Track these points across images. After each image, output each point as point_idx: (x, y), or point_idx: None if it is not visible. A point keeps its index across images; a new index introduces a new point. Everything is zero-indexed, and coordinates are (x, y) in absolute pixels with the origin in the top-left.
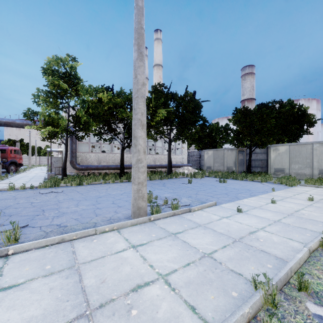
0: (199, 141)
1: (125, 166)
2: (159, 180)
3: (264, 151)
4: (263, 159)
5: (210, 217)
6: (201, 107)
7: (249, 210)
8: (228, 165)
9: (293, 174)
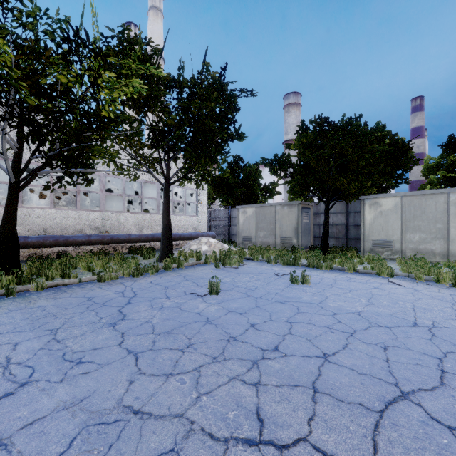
0: (227, 193)
1: (53, 240)
2: (127, 279)
3: (341, 209)
4: (340, 223)
5: None
6: (237, 109)
7: None
8: (283, 234)
9: (410, 252)
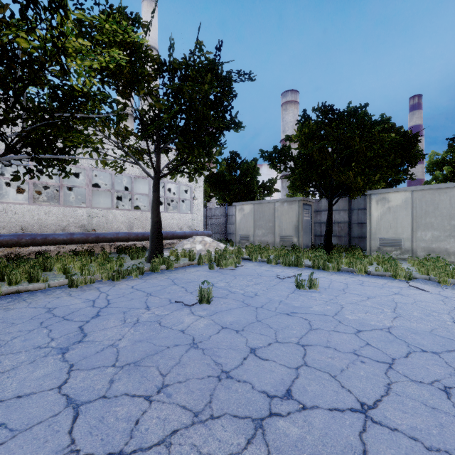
0: (224, 190)
1: (29, 238)
2: (105, 284)
3: (343, 206)
4: (342, 221)
5: None
6: (234, 95)
7: None
8: (283, 232)
9: (422, 252)
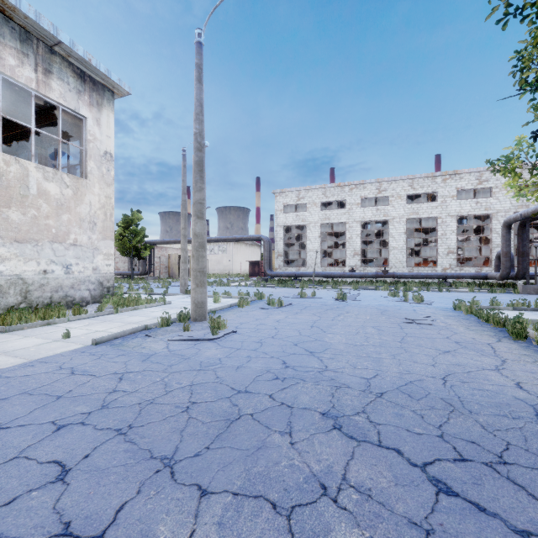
0: None
1: None
2: None
3: None
4: None
5: (119, 329)
6: None
7: (37, 345)
8: None
9: None
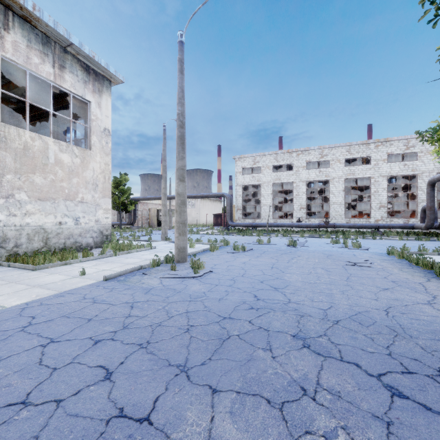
0: None
1: None
2: None
3: None
4: None
5: (121, 268)
6: None
7: (62, 280)
8: None
9: None
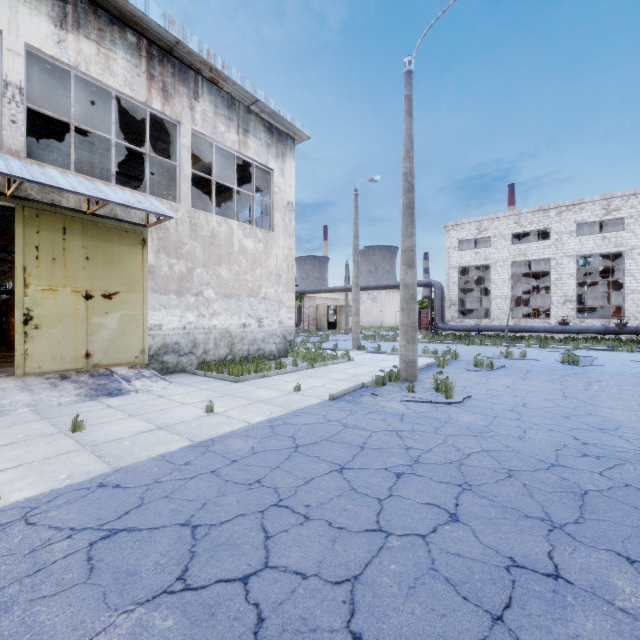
0: None
1: None
2: None
3: None
4: None
5: (334, 385)
6: None
7: (279, 396)
8: None
9: None
